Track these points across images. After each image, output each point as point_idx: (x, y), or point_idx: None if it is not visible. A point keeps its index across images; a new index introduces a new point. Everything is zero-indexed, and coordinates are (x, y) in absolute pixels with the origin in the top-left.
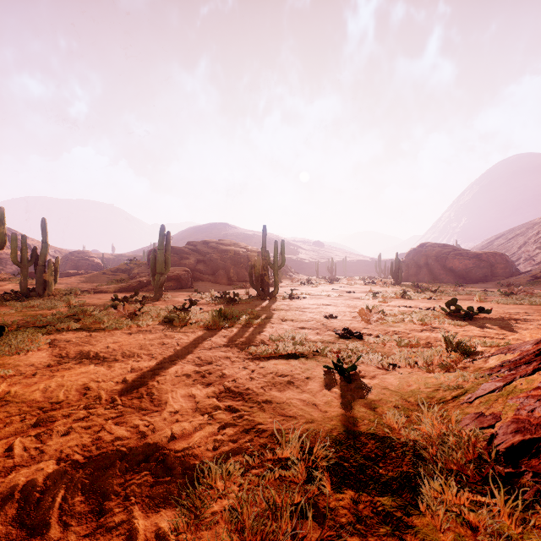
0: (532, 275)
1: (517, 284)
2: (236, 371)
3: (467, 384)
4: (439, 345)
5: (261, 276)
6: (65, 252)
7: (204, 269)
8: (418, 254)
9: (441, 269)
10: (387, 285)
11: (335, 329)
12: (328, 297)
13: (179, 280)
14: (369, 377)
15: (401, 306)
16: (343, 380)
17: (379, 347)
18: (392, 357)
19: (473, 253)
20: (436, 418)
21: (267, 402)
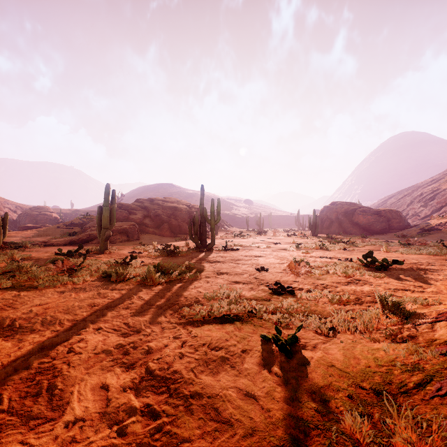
0: (421, 228)
1: (410, 235)
2: (165, 343)
3: (427, 364)
4: (369, 301)
5: (199, 230)
6: (26, 207)
7: (150, 223)
8: (330, 210)
9: (349, 223)
10: (306, 237)
11: (267, 283)
12: (258, 248)
13: (126, 233)
14: (311, 348)
15: (322, 257)
16: (283, 354)
17: (313, 304)
18: (329, 318)
19: (374, 210)
20: (415, 432)
21: (196, 397)
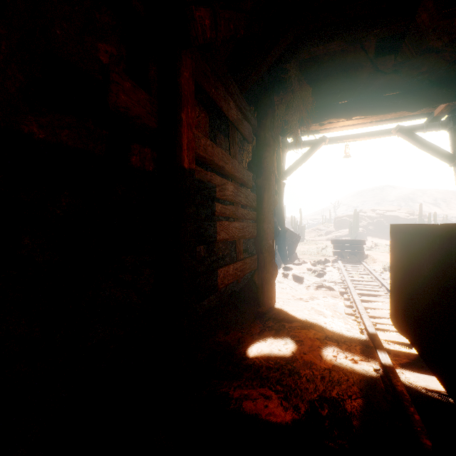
0: None
1: None
2: None
3: None
4: None
5: None
6: None
7: (373, 229)
8: None
9: None
10: None
11: None
12: None
13: (358, 235)
14: None
15: None
16: None
17: None
18: None
19: None
20: None
21: None
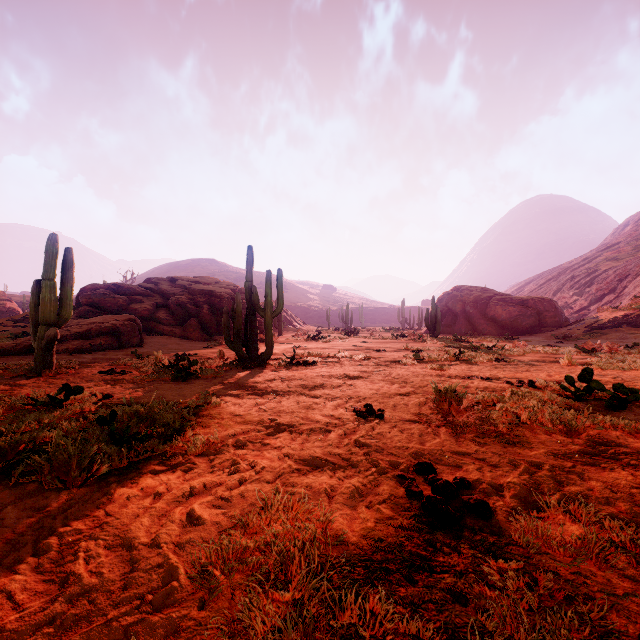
0: (588, 326)
1: (574, 336)
2: None
3: None
4: None
5: (245, 329)
6: None
7: (166, 317)
8: (453, 299)
9: (481, 318)
10: (423, 339)
11: (395, 464)
12: (350, 359)
13: (117, 334)
14: None
15: (471, 377)
16: None
17: (596, 590)
18: None
19: (518, 298)
20: None
21: None
